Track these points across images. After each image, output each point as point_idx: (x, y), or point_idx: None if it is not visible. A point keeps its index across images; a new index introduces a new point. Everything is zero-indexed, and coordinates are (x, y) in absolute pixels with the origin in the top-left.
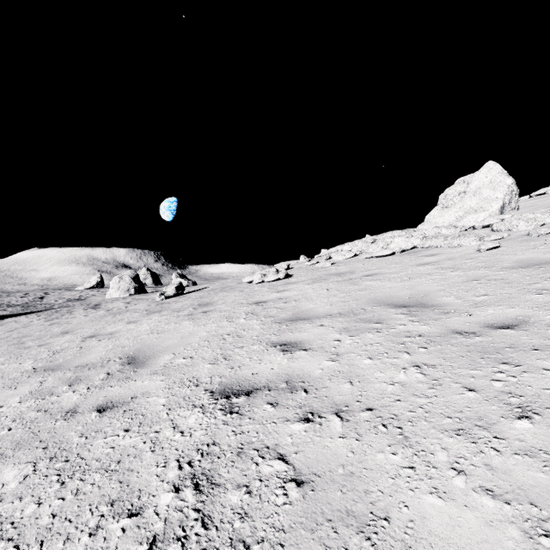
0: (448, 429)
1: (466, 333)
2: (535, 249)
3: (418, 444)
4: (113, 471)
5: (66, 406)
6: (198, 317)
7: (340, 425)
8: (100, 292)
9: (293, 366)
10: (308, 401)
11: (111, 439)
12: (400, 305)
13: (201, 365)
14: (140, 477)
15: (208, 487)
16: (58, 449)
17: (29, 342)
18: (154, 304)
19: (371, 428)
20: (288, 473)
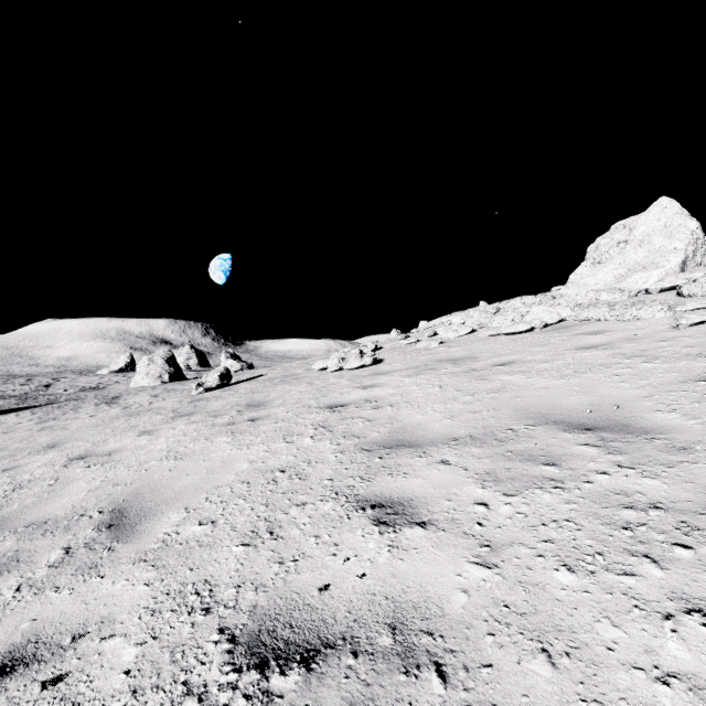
0: None
1: None
2: None
3: None
4: None
5: None
6: (242, 429)
7: None
8: (125, 378)
9: (402, 573)
10: None
11: None
12: (579, 425)
13: (226, 547)
14: None
15: None
16: None
17: None
18: (187, 401)
19: None
20: None
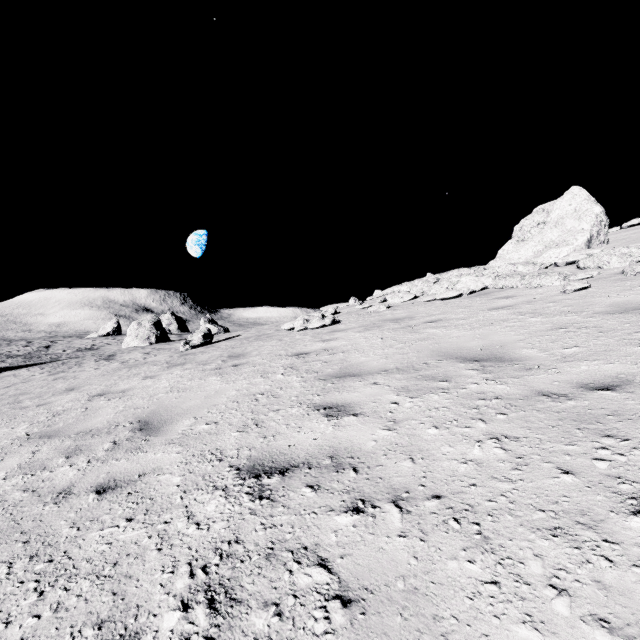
0: (541, 527)
1: (555, 396)
2: (633, 290)
3: (502, 548)
4: (107, 577)
5: (59, 485)
6: (228, 372)
7: (399, 519)
8: (115, 340)
9: (340, 436)
10: (357, 484)
11: (108, 531)
12: (471, 359)
13: (227, 433)
14: (140, 587)
15: (226, 605)
16: (41, 545)
17: (27, 401)
18: (177, 355)
19: (440, 523)
20: (331, 586)
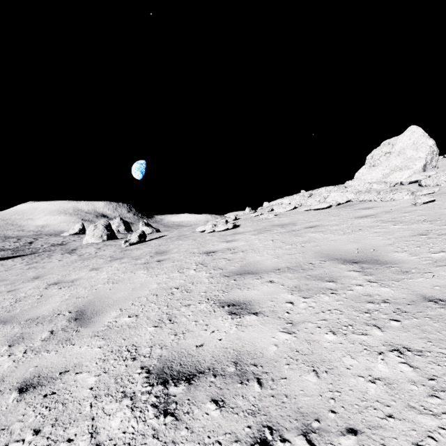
0: None
1: (441, 302)
2: None
3: None
4: None
5: None
6: (153, 266)
7: None
8: (79, 238)
9: (242, 337)
10: (263, 403)
11: None
12: (350, 260)
13: (144, 328)
14: None
15: None
16: None
17: (2, 287)
18: (118, 251)
19: None
20: None
